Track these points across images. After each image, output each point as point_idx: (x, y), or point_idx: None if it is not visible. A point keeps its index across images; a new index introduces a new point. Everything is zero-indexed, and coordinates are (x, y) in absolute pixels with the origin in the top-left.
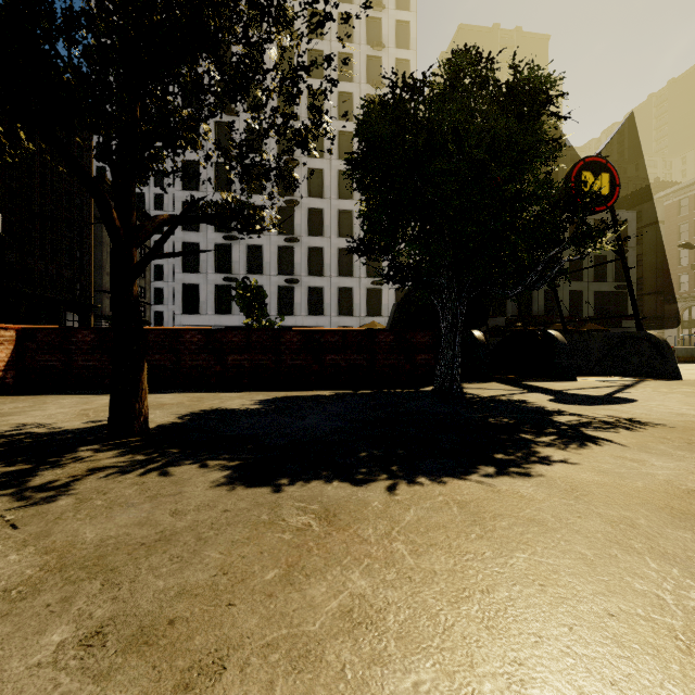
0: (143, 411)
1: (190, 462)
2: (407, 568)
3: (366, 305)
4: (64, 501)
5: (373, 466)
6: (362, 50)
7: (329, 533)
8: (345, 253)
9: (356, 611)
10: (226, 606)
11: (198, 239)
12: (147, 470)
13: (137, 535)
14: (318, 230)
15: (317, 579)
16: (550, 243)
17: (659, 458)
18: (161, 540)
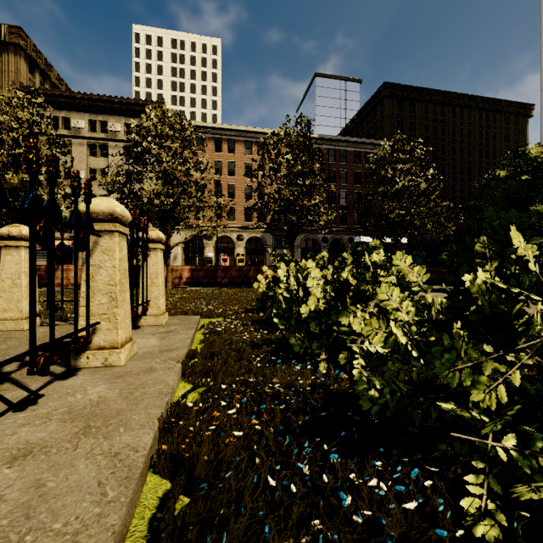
0: None
1: None
2: None
3: None
4: None
5: None
6: None
7: None
8: None
9: None
10: None
11: None
12: None
13: None
14: None
15: None
16: None
17: (440, 294)
18: None
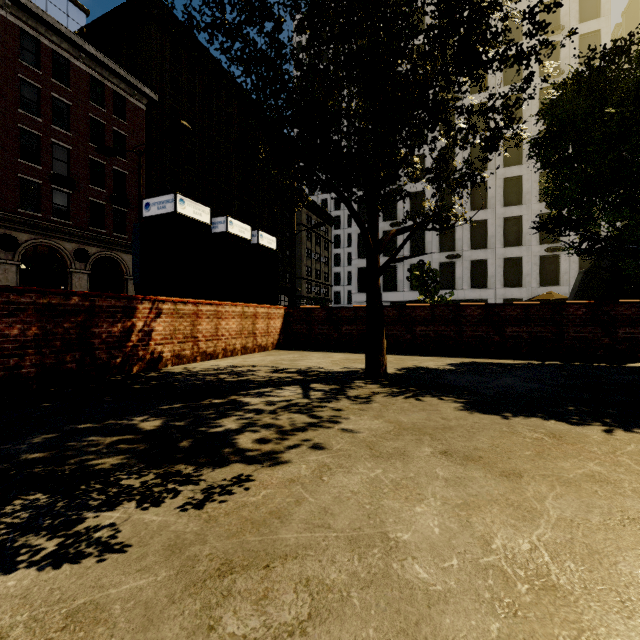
0: (384, 362)
1: (429, 396)
2: (634, 469)
3: (538, 274)
4: (375, 404)
5: (584, 416)
6: (533, 2)
7: (560, 444)
8: (513, 222)
9: (597, 477)
10: (507, 458)
11: None
12: (406, 397)
13: (430, 424)
14: (481, 203)
15: (561, 460)
16: None
17: None
18: (445, 428)
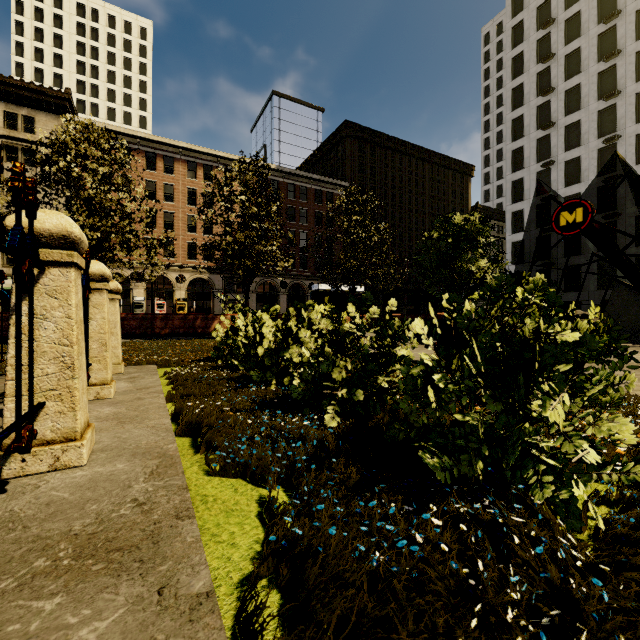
0: None
1: None
2: None
3: None
4: None
5: None
6: None
7: None
8: None
9: None
10: None
11: (522, 237)
12: None
13: None
14: None
15: None
16: (443, 286)
17: None
18: None
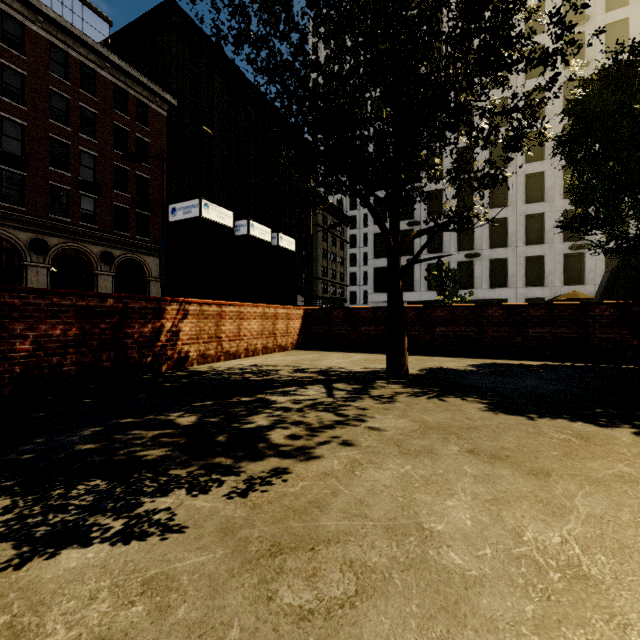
0: (405, 363)
1: (452, 396)
2: None
3: (562, 273)
4: (398, 404)
5: (612, 418)
6: None
7: (588, 445)
8: (534, 219)
9: (627, 477)
10: (534, 457)
11: None
12: (429, 397)
13: (455, 424)
14: (501, 201)
15: (590, 461)
16: None
17: None
18: (471, 428)
